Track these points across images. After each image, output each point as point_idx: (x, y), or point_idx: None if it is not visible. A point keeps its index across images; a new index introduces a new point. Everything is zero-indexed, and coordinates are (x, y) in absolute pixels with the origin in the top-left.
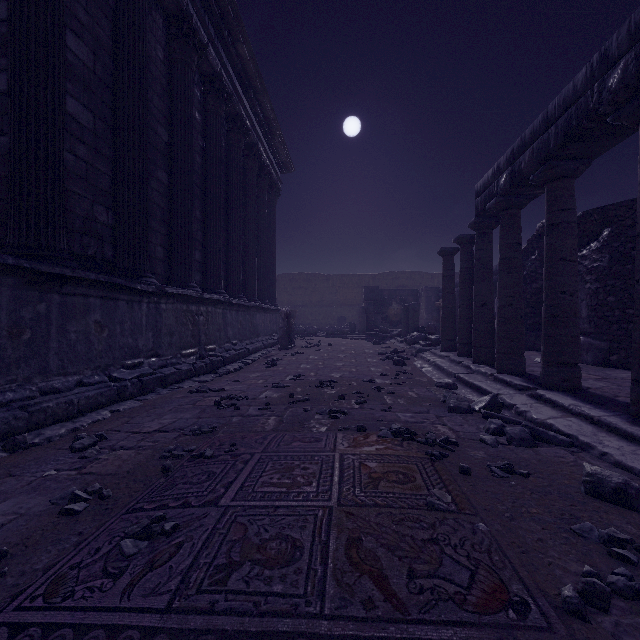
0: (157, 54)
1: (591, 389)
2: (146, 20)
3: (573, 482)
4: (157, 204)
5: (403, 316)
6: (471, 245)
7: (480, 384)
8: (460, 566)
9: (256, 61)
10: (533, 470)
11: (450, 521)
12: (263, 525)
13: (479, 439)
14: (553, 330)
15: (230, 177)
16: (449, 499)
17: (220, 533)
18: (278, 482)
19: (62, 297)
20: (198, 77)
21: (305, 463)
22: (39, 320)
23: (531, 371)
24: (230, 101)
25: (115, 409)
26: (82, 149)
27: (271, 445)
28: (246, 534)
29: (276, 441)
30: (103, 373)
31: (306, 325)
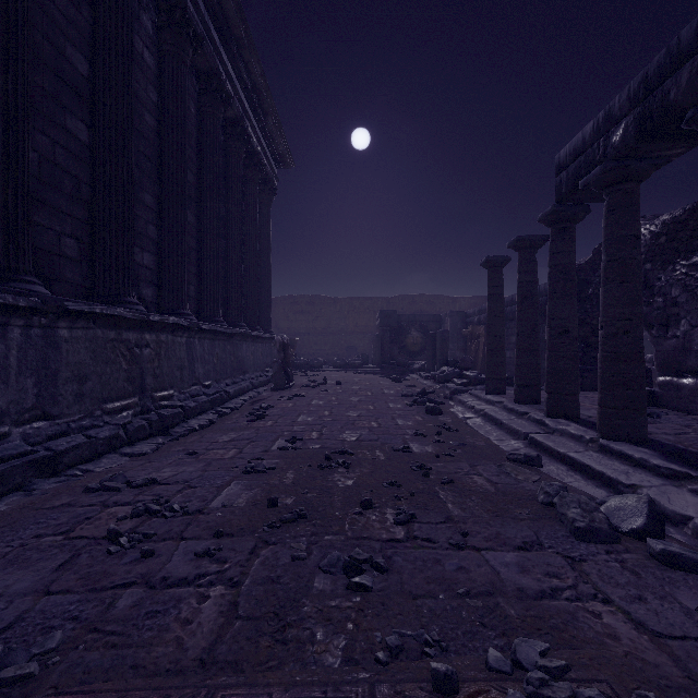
0: None
1: None
2: None
3: None
4: (65, 169)
5: (427, 346)
6: (534, 250)
7: (584, 459)
8: None
9: None
10: None
11: None
12: None
13: None
14: None
15: (203, 157)
16: None
17: None
18: None
19: None
20: None
21: None
22: None
23: (648, 433)
24: (200, 45)
25: None
26: None
27: None
28: None
29: None
30: None
31: (310, 356)
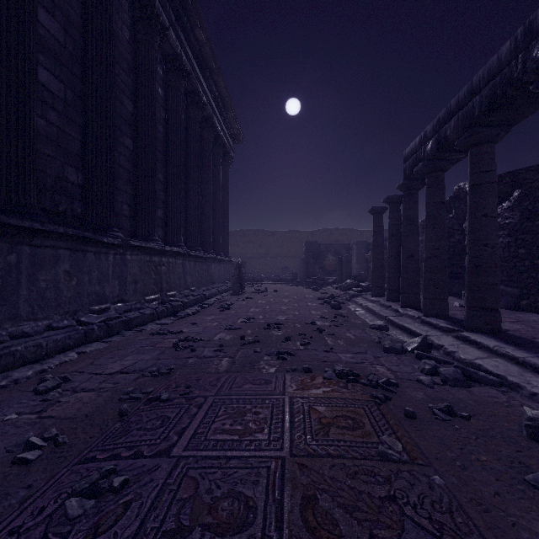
0: (123, 34)
1: (510, 331)
2: (113, 2)
3: (512, 424)
4: (123, 167)
5: (338, 266)
6: (398, 204)
7: (409, 326)
8: (424, 531)
9: (211, 44)
10: (472, 412)
11: (405, 474)
12: (215, 480)
13: (416, 379)
14: (476, 279)
15: (189, 145)
16: (400, 447)
17: (170, 490)
18: (230, 428)
19: (32, 249)
20: (160, 57)
21: (256, 407)
22: (9, 270)
23: (453, 314)
24: (189, 79)
25: (82, 351)
26: (53, 115)
27: (224, 387)
28: (197, 491)
29: (229, 383)
30: (72, 318)
31: (255, 274)
